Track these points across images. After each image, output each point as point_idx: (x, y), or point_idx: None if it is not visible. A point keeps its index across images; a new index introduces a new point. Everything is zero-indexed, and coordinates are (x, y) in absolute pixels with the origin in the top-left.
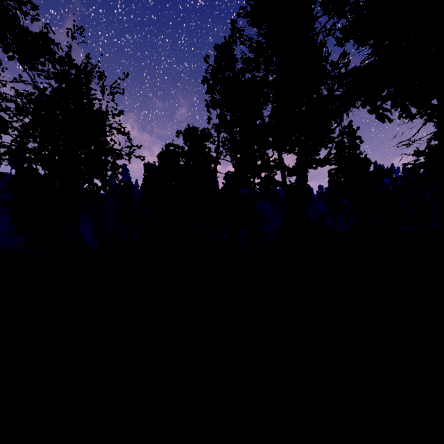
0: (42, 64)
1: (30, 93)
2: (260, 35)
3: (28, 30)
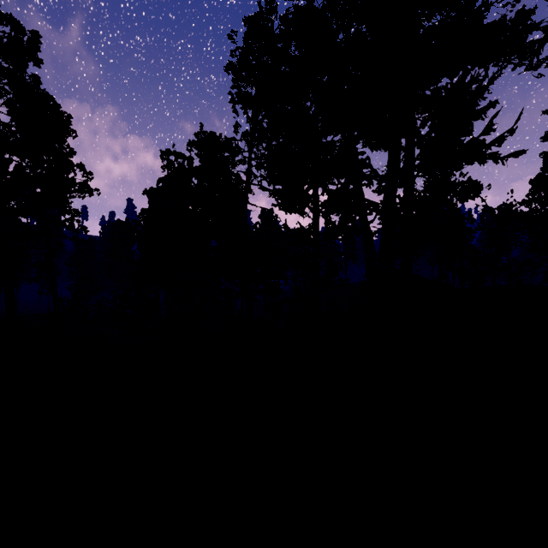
0: None
1: None
2: None
3: None
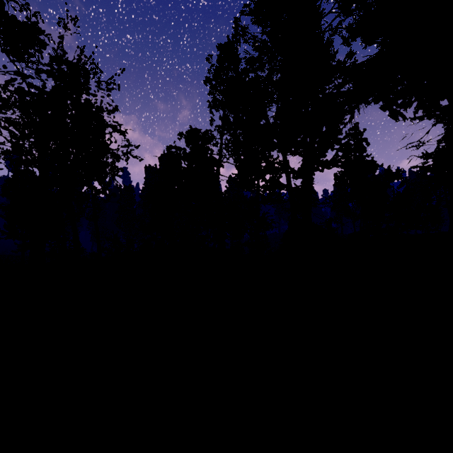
0: (30, 54)
1: (11, 81)
2: (264, 33)
3: (14, 16)
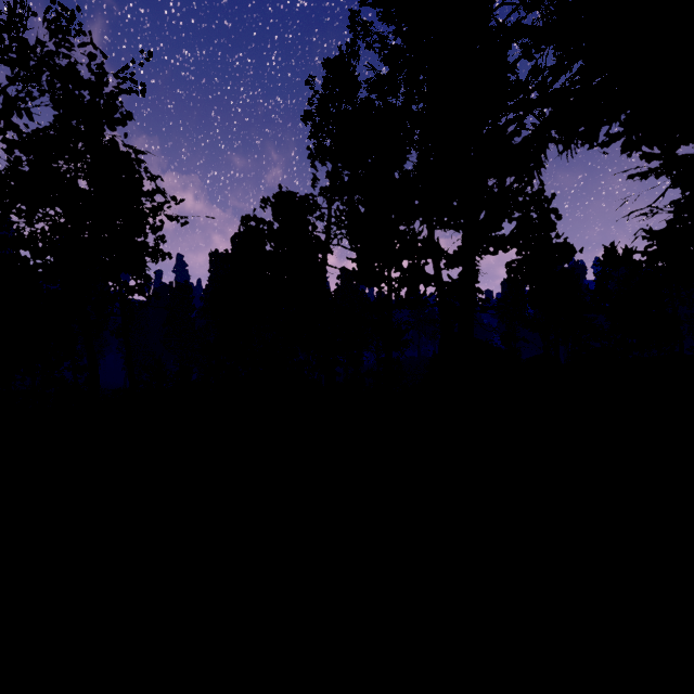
0: None
1: None
2: (399, 34)
3: None
